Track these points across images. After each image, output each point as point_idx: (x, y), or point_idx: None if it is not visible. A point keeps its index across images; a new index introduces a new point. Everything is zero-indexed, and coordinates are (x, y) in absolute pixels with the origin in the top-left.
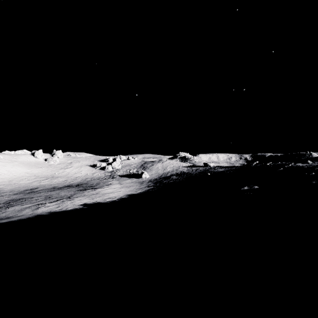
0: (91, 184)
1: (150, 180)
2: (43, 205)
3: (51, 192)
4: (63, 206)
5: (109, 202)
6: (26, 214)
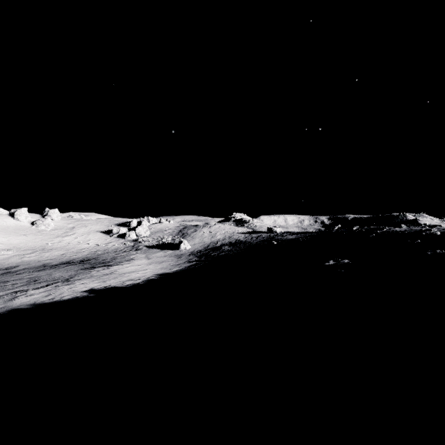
0: (104, 259)
1: (192, 252)
2: (24, 293)
3: (40, 272)
4: (57, 294)
5: (129, 286)
6: None
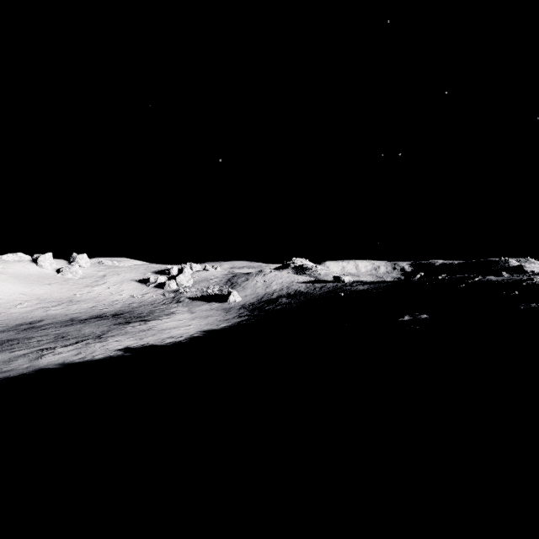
0: (140, 312)
1: (242, 306)
2: (51, 351)
3: (67, 327)
4: (88, 352)
5: (169, 344)
6: (18, 368)
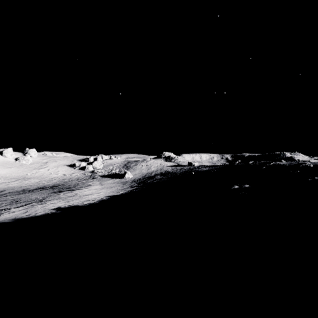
0: (69, 185)
1: (133, 180)
2: (8, 211)
3: (20, 195)
4: (32, 211)
5: (86, 205)
6: None
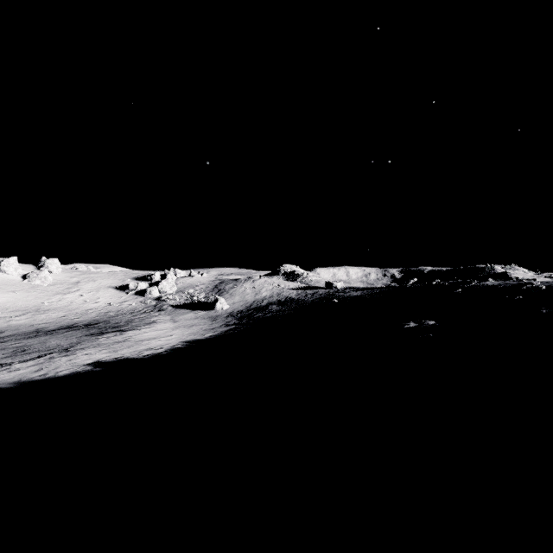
0: (116, 322)
1: (230, 314)
2: (7, 367)
3: (30, 339)
4: (51, 368)
5: (147, 357)
6: None
